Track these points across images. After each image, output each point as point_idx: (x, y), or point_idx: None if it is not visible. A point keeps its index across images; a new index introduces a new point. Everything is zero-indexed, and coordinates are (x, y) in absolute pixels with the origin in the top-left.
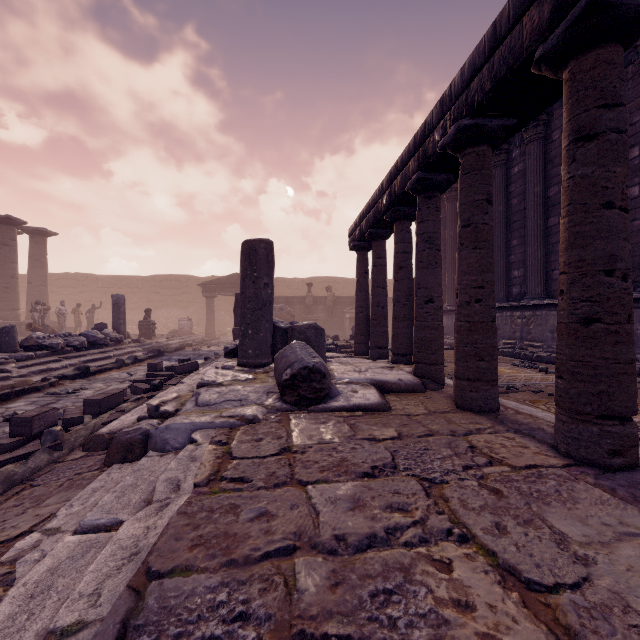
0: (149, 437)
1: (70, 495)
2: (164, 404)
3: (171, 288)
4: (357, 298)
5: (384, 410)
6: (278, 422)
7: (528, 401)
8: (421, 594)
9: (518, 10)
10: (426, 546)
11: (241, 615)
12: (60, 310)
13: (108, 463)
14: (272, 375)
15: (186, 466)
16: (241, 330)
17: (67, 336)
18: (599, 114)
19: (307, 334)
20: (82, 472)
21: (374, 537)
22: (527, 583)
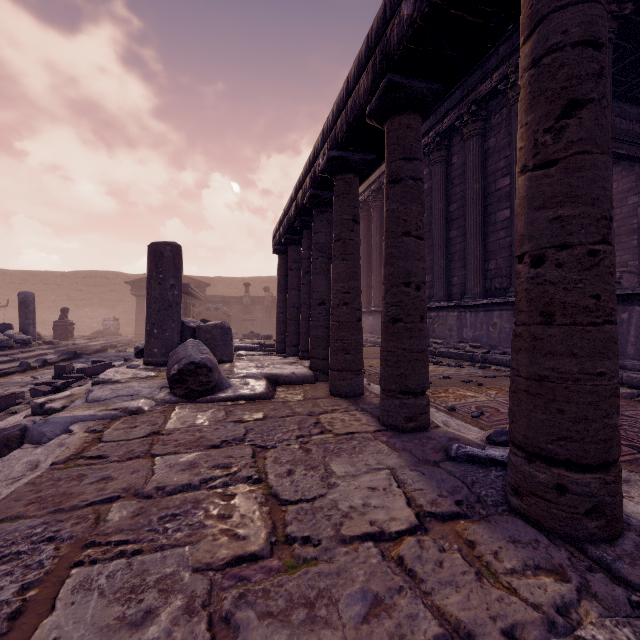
0: (26, 431)
1: None
2: (51, 402)
3: (96, 285)
4: (278, 299)
5: (266, 399)
6: (161, 412)
7: None
8: (199, 514)
9: (358, 72)
10: (225, 487)
11: (49, 538)
12: None
13: None
14: None
15: (51, 451)
16: (147, 330)
17: None
18: (402, 165)
19: (213, 333)
20: None
21: (189, 485)
22: (280, 501)
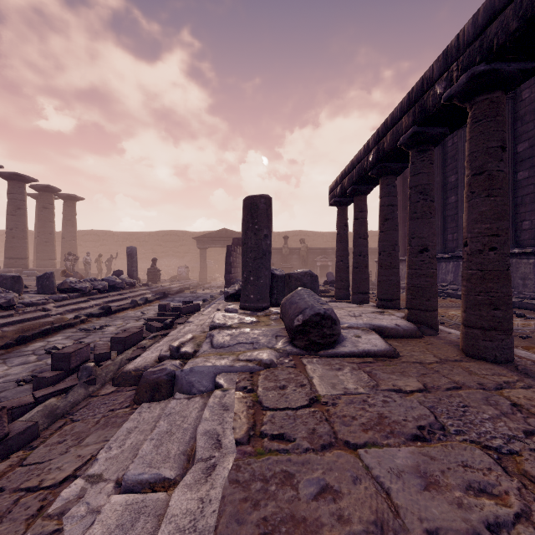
0: (175, 379)
1: (107, 434)
2: (183, 345)
3: (171, 241)
4: (337, 248)
5: (393, 357)
6: (294, 367)
7: (520, 347)
8: None
9: None
10: None
11: None
12: (86, 260)
13: (137, 401)
14: (273, 318)
15: (220, 416)
16: (243, 277)
17: (93, 281)
18: None
19: (303, 281)
20: (115, 409)
21: None
22: None
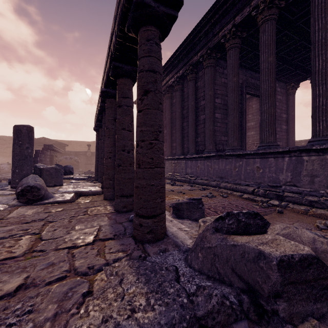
0: None
1: None
2: None
3: None
4: (96, 154)
5: (69, 202)
6: (9, 210)
7: None
8: None
9: (108, 56)
10: (19, 237)
11: None
12: None
13: None
14: None
15: None
16: (12, 170)
17: None
18: (121, 99)
19: (50, 171)
20: None
21: (2, 237)
22: (41, 240)
